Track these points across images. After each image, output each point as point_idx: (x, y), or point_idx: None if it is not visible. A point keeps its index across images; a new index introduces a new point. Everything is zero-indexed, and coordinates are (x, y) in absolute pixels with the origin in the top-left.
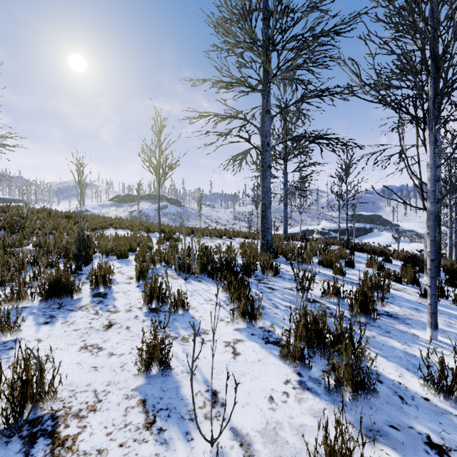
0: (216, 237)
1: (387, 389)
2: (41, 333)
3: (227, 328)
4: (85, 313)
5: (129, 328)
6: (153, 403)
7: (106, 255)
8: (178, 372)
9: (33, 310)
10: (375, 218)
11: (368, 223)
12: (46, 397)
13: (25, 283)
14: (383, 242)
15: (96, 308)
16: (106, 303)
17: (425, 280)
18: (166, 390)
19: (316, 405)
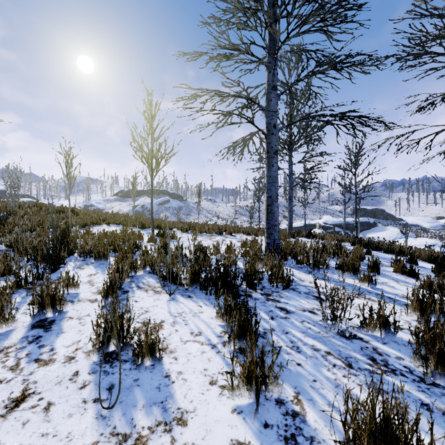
0: (215, 233)
1: None
2: None
3: (221, 404)
4: None
5: (49, 409)
6: None
7: (83, 258)
8: None
9: None
10: (378, 212)
11: (371, 217)
12: None
13: None
14: (388, 237)
15: (22, 353)
16: (44, 341)
17: None
18: None
19: None
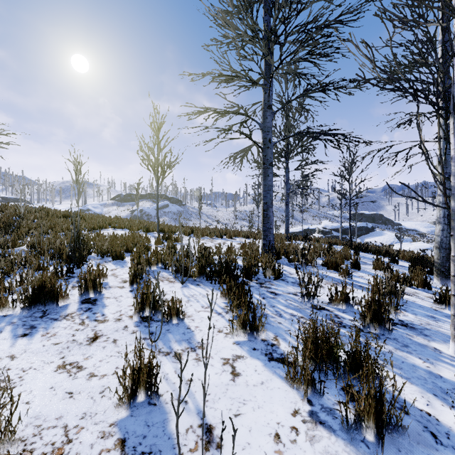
0: (216, 237)
1: (415, 423)
2: (17, 347)
3: (226, 341)
4: (69, 322)
5: (116, 342)
6: (134, 443)
7: (101, 257)
8: (168, 399)
9: (13, 320)
10: (376, 217)
11: (370, 222)
12: (1, 438)
13: (10, 287)
14: (385, 241)
15: (83, 316)
16: (95, 310)
17: (436, 283)
18: (151, 424)
19: (332, 447)
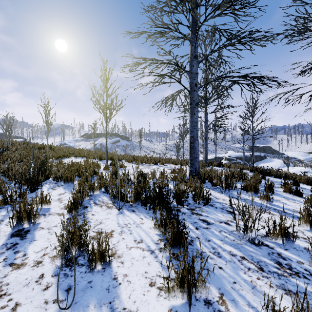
0: (152, 163)
1: None
2: None
3: (159, 304)
4: None
5: (16, 309)
6: None
7: (56, 181)
8: None
9: None
10: (267, 149)
11: (262, 152)
12: None
13: None
14: (274, 166)
15: (0, 257)
16: (19, 247)
17: None
18: None
19: None
